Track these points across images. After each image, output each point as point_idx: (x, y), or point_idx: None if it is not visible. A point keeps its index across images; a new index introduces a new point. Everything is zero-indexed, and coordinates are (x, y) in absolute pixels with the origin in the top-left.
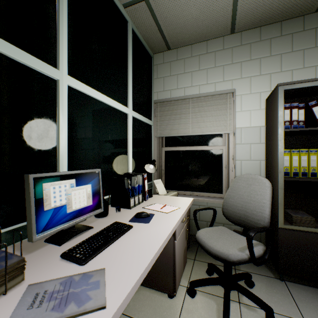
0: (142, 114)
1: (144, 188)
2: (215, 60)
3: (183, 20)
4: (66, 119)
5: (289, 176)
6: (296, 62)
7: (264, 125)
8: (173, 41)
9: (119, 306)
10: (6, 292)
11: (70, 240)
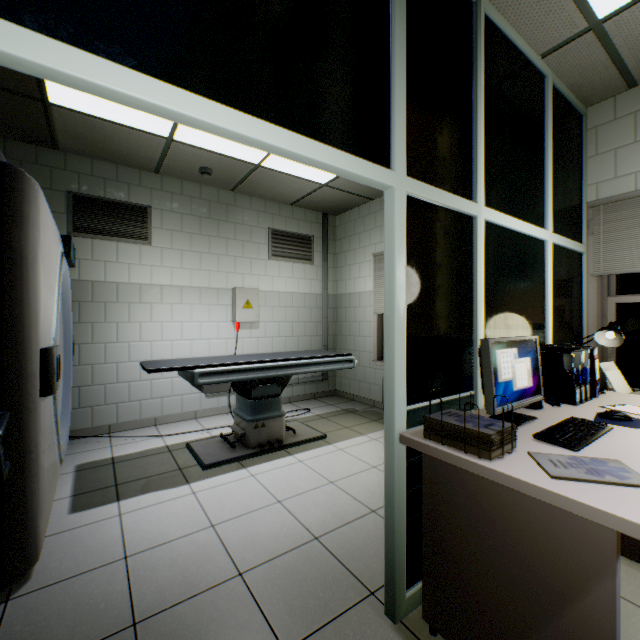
0: (565, 234)
1: (593, 374)
2: None
3: None
4: (482, 267)
5: None
6: None
7: None
8: None
9: None
10: (511, 451)
11: (519, 426)
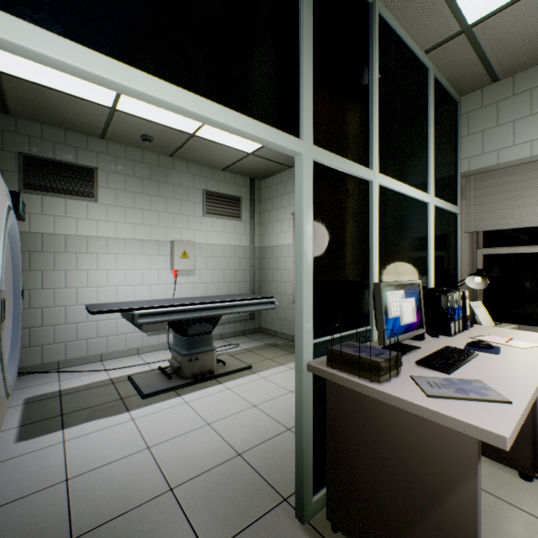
0: (444, 198)
1: (465, 311)
2: None
3: (535, 31)
4: (377, 223)
5: None
6: None
7: None
8: (506, 68)
9: (525, 407)
10: (397, 375)
11: (405, 354)
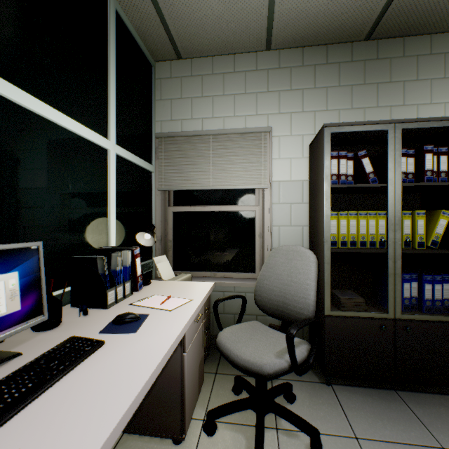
0: (135, 152)
1: (136, 271)
2: (246, 84)
3: (199, 14)
4: None
5: (337, 247)
6: (344, 101)
7: (307, 180)
8: (185, 47)
9: None
10: None
11: None
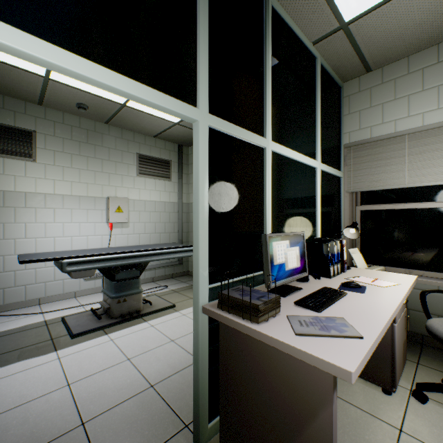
0: (330, 164)
1: (343, 257)
2: None
3: (397, 31)
4: (270, 183)
5: None
6: None
7: None
8: (376, 61)
9: (374, 341)
10: (275, 315)
11: (289, 295)
